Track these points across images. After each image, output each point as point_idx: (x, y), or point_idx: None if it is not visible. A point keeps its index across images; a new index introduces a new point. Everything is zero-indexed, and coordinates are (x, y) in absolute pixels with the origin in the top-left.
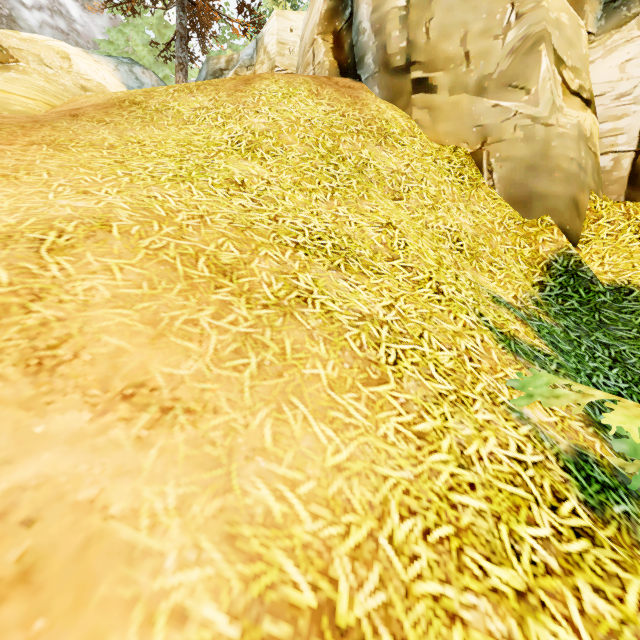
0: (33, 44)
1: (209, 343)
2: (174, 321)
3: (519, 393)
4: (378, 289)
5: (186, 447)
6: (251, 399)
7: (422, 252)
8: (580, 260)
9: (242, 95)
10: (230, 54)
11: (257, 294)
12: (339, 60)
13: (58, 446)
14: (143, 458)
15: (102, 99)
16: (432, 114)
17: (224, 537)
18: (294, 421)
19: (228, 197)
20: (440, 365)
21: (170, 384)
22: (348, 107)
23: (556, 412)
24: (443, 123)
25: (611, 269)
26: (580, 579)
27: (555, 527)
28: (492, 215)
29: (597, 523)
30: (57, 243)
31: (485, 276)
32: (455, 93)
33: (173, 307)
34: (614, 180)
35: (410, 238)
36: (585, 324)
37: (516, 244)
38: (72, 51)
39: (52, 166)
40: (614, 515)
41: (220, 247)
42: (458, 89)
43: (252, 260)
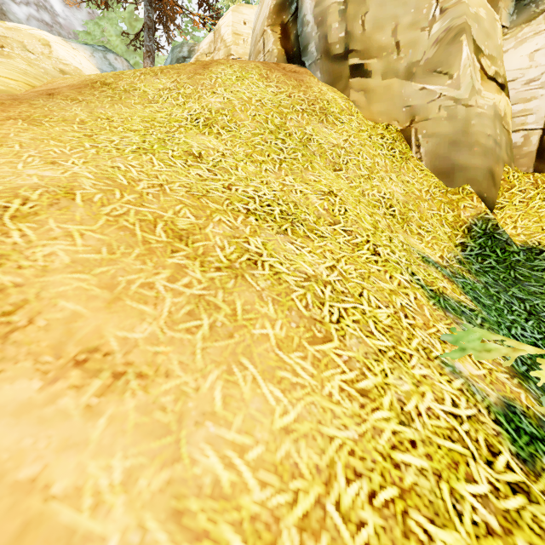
0: (17, 32)
1: (164, 306)
2: (131, 285)
3: (450, 347)
4: (321, 251)
5: (136, 414)
6: (202, 361)
7: (360, 217)
8: (497, 224)
9: (200, 78)
10: (191, 43)
11: (211, 257)
12: (286, 48)
13: (3, 419)
14: (91, 429)
15: (77, 80)
16: (367, 96)
17: (170, 514)
18: (244, 382)
19: (186, 167)
20: (379, 322)
21: (124, 348)
22: (294, 89)
23: (484, 365)
24: (377, 104)
25: (523, 232)
26: (519, 538)
27: (492, 483)
28: (420, 184)
29: (530, 476)
30: (21, 210)
31: (415, 238)
32: (387, 77)
33: (130, 271)
34: (524, 154)
35: (349, 205)
36: (502, 280)
37: (441, 210)
38: (52, 39)
39: (25, 139)
40: (544, 467)
41: (177, 213)
42: (390, 74)
43: (207, 225)
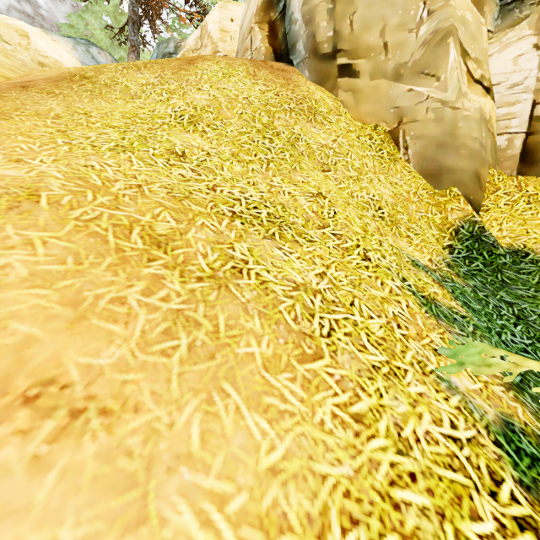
0: None
1: (136, 324)
2: (99, 300)
3: (445, 359)
4: (311, 257)
5: (95, 463)
6: (179, 389)
7: (349, 220)
8: (483, 226)
9: (185, 73)
10: (178, 39)
11: (192, 266)
12: (274, 46)
13: None
14: (36, 488)
15: (55, 73)
16: (355, 96)
17: None
18: (225, 413)
19: (168, 167)
20: (371, 334)
21: (86, 378)
22: (282, 87)
23: (479, 377)
24: (365, 104)
25: (508, 234)
26: None
27: (498, 519)
28: (408, 186)
29: (535, 506)
30: None
31: (404, 241)
32: (375, 78)
33: (99, 284)
34: (508, 157)
35: (338, 207)
36: (490, 284)
37: (428, 212)
38: (31, 30)
39: None
40: None
41: (156, 217)
42: (378, 75)
43: (188, 230)
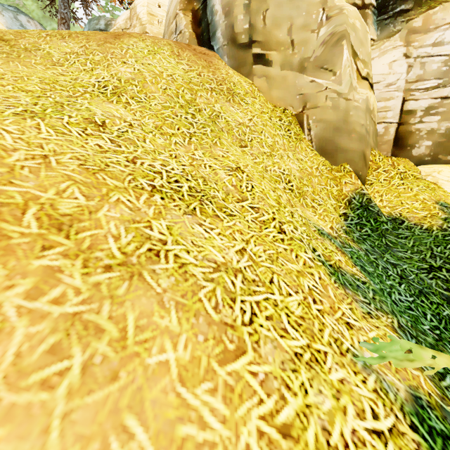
0: None
1: (9, 344)
2: None
3: (357, 333)
4: (231, 232)
5: None
6: (59, 444)
7: (265, 193)
8: (370, 198)
9: (111, 46)
10: (108, 18)
11: (99, 252)
12: (197, 32)
13: None
14: None
15: None
16: (267, 82)
17: None
18: None
19: (84, 136)
20: (291, 314)
21: None
22: (204, 69)
23: None
24: (275, 90)
25: (388, 204)
26: None
27: None
28: (311, 162)
29: None
30: None
31: (310, 211)
32: (284, 68)
33: None
34: (385, 141)
35: (255, 181)
36: (377, 247)
37: (327, 184)
38: None
39: None
40: None
41: (61, 193)
42: (286, 66)
43: (100, 208)
